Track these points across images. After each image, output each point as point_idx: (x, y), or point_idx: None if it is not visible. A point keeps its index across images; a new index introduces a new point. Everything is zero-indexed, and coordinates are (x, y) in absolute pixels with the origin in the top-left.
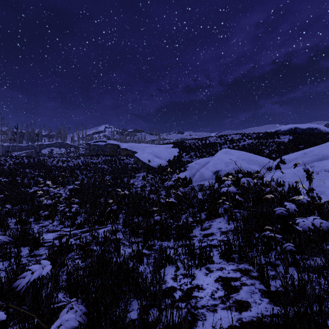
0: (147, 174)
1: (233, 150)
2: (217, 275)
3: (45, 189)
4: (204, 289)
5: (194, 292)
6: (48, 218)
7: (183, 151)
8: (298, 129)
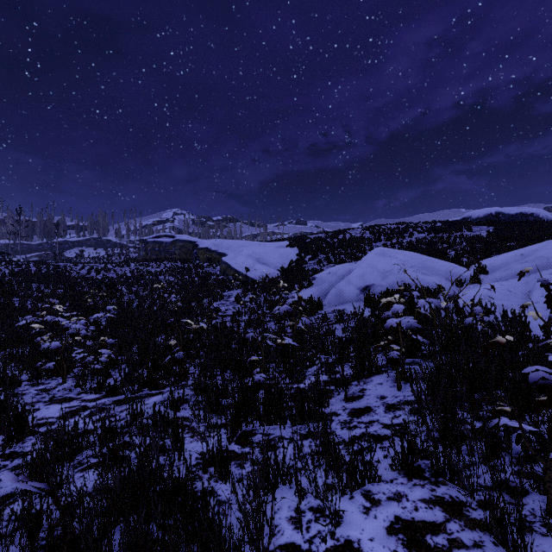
0: (244, 292)
1: (394, 250)
2: (391, 515)
3: (49, 320)
4: None
5: None
6: (57, 373)
7: (306, 253)
8: (502, 215)
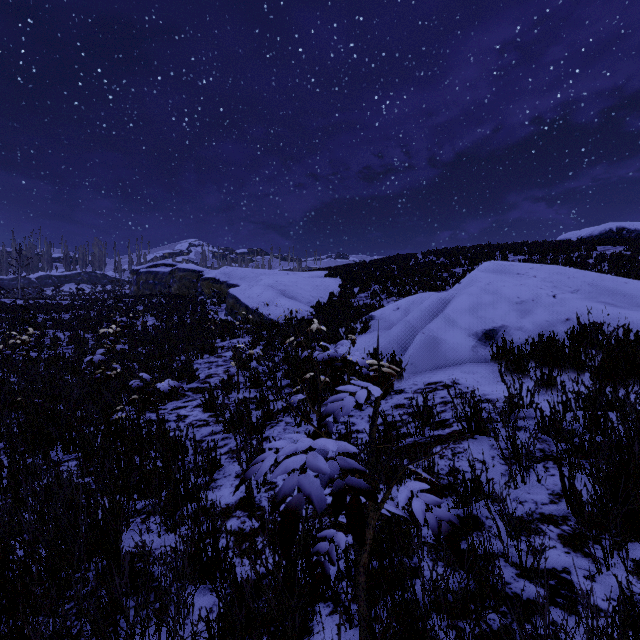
0: (252, 341)
1: (523, 265)
2: None
3: None
4: None
5: None
6: None
7: (354, 284)
8: (627, 231)
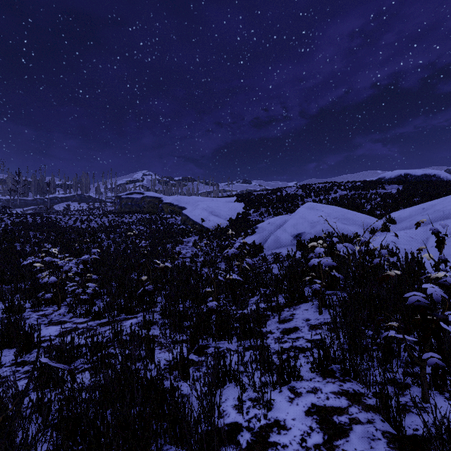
0: (200, 238)
1: (321, 205)
2: (309, 403)
3: (47, 260)
4: (289, 428)
5: (272, 435)
6: (53, 302)
7: (251, 207)
8: (410, 176)
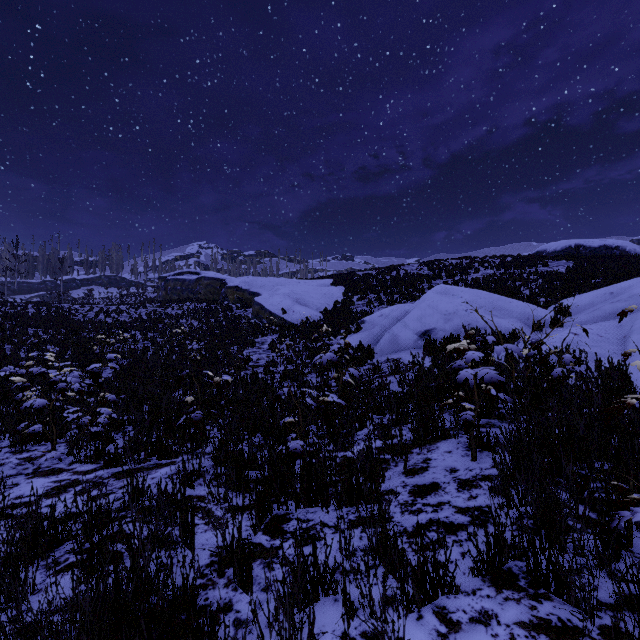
0: (280, 338)
1: (458, 288)
2: None
3: (35, 371)
4: None
5: None
6: (47, 437)
7: (354, 293)
8: (583, 248)
